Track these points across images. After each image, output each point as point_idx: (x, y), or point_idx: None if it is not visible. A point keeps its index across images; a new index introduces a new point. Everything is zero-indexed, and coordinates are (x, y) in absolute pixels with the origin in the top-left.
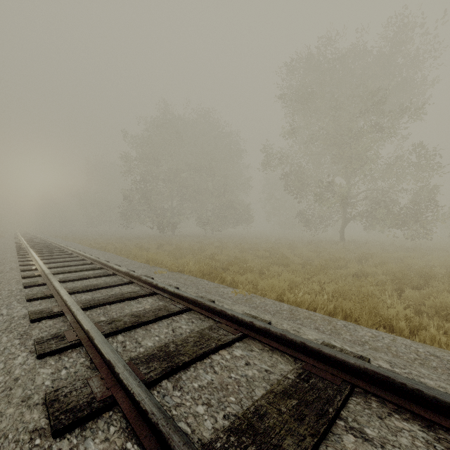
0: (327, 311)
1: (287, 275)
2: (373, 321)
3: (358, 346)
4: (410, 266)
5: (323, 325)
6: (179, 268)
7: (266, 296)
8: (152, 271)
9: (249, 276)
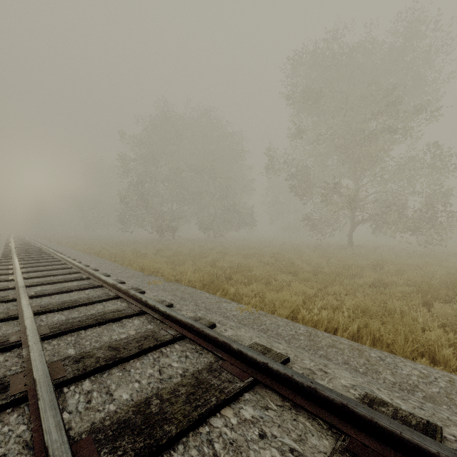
0: (350, 332)
1: (299, 286)
2: (410, 348)
3: (410, 395)
4: (432, 274)
5: (353, 357)
6: (177, 277)
7: (276, 312)
8: (146, 280)
9: (255, 287)
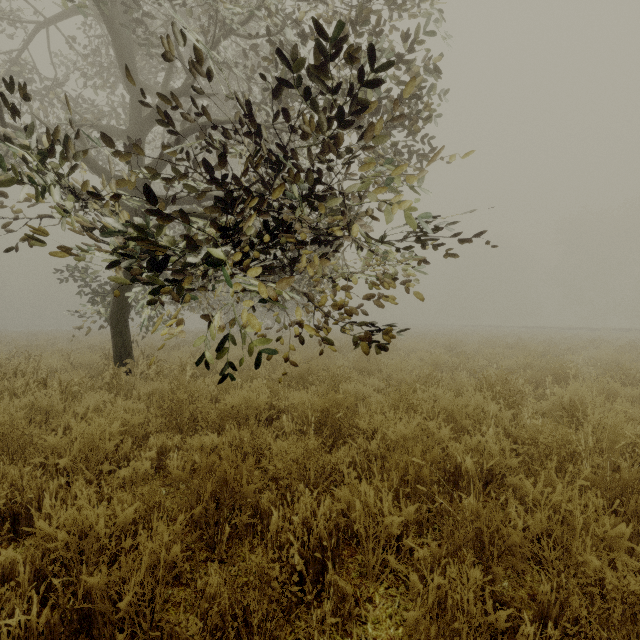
0: None
1: None
2: None
3: None
4: None
5: None
6: None
7: None
8: None
9: None
